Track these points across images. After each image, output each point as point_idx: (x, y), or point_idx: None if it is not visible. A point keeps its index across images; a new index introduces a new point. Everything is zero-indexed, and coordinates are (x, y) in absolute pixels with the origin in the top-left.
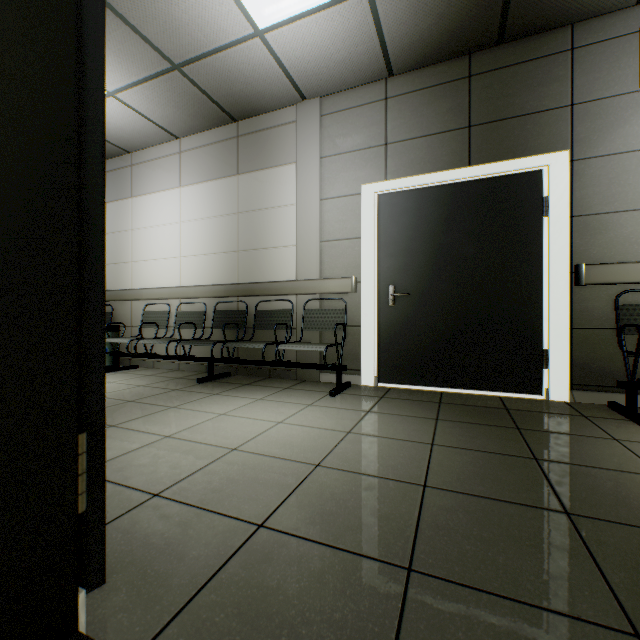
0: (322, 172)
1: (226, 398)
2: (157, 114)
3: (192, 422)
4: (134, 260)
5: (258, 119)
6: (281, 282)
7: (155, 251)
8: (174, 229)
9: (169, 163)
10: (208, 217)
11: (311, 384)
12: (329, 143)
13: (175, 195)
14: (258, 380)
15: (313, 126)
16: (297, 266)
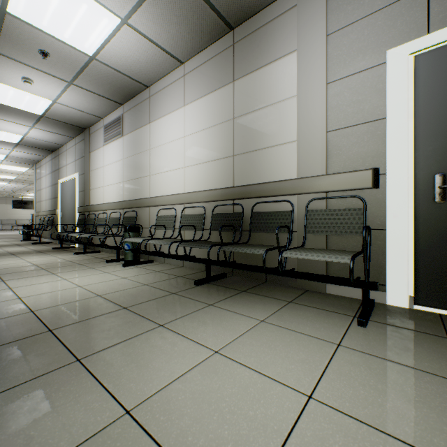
0: (328, 51)
1: (222, 314)
2: (163, 37)
3: (174, 368)
4: (151, 174)
5: (253, 19)
6: (279, 182)
7: (165, 164)
8: (179, 143)
9: (175, 87)
10: (207, 128)
11: (318, 297)
12: (338, 14)
13: (180, 114)
14: (254, 285)
15: (317, 1)
16: (297, 163)
